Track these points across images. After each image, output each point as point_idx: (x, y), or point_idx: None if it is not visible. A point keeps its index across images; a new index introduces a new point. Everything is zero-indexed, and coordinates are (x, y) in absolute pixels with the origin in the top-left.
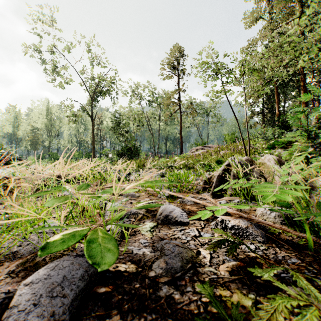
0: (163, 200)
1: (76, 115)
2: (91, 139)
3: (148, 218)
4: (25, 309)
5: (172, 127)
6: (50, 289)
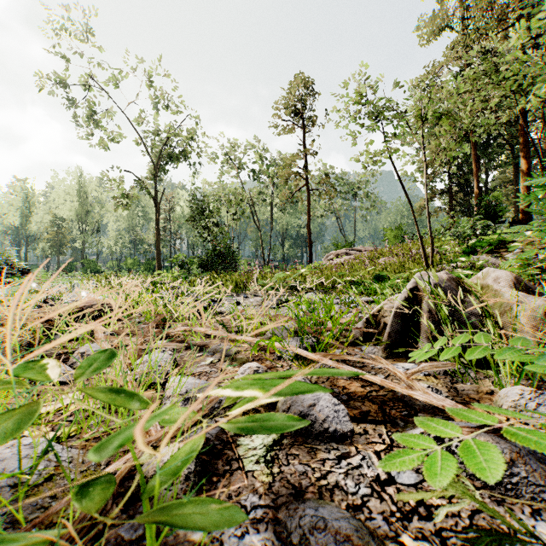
0: (287, 362)
1: (128, 196)
2: (154, 236)
3: None
4: None
5: (293, 217)
6: None
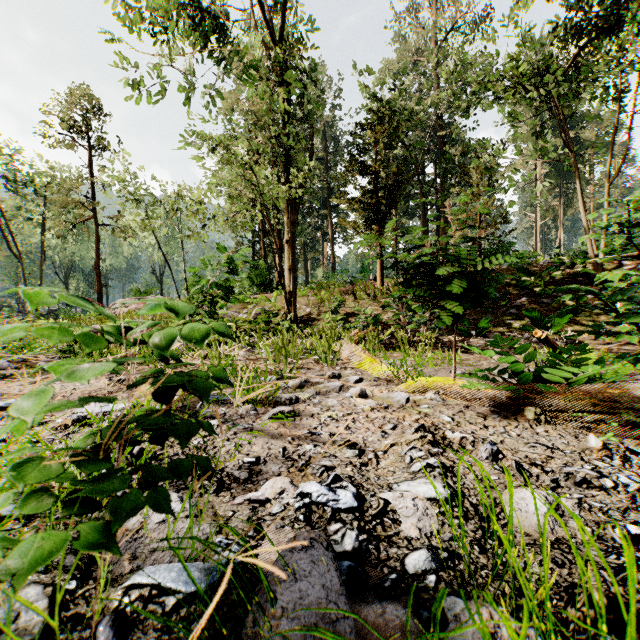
0: None
1: None
2: None
3: None
4: None
5: (84, 246)
6: None
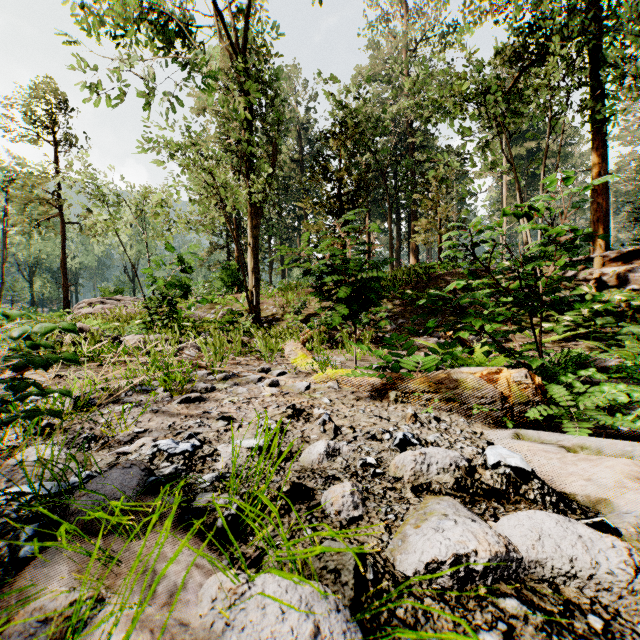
0: None
1: None
2: None
3: None
4: None
5: (51, 244)
6: None
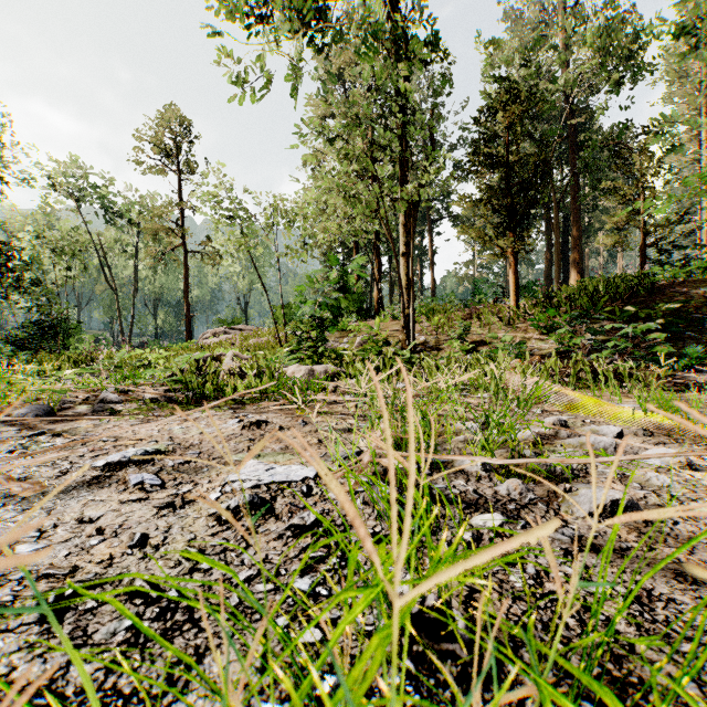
0: None
1: None
2: None
3: (86, 405)
4: (26, 413)
5: (171, 277)
6: (34, 410)
